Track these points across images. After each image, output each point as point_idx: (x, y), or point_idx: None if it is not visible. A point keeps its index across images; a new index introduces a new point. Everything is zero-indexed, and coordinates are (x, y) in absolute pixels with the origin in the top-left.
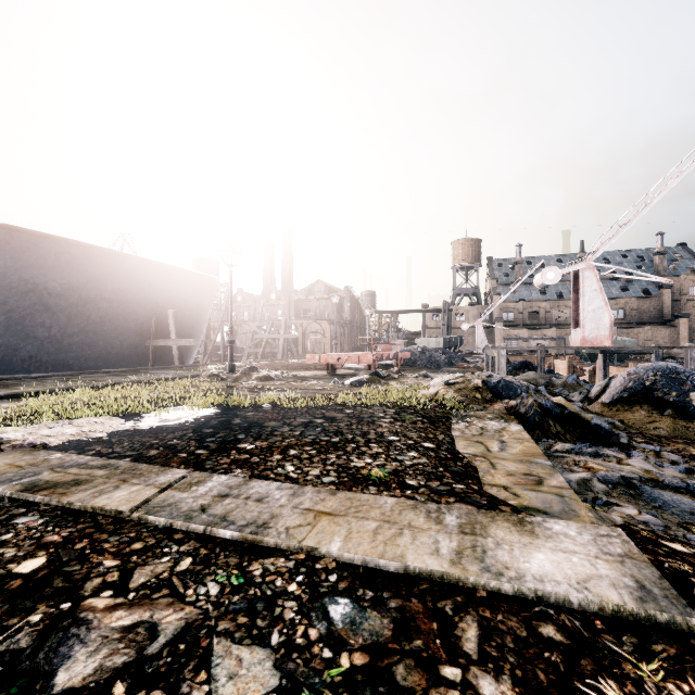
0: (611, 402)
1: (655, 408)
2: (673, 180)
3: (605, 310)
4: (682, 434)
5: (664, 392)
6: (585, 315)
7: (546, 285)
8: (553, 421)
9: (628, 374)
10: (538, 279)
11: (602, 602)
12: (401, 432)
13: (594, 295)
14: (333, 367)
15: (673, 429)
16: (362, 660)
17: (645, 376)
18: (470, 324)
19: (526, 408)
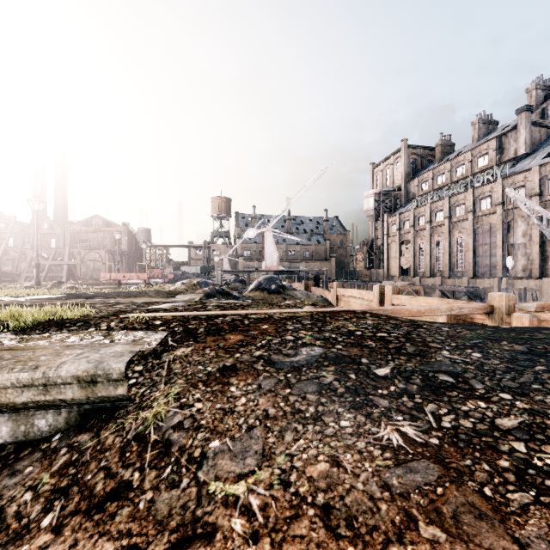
0: (251, 290)
1: (262, 291)
2: (302, 193)
3: (275, 252)
4: (266, 299)
5: (265, 285)
6: (267, 255)
7: (249, 238)
8: (219, 294)
9: (257, 279)
10: (246, 234)
11: (183, 300)
12: (157, 295)
13: (271, 245)
14: (120, 282)
15: (264, 297)
16: (143, 304)
17: (262, 280)
18: (220, 257)
19: (210, 290)
